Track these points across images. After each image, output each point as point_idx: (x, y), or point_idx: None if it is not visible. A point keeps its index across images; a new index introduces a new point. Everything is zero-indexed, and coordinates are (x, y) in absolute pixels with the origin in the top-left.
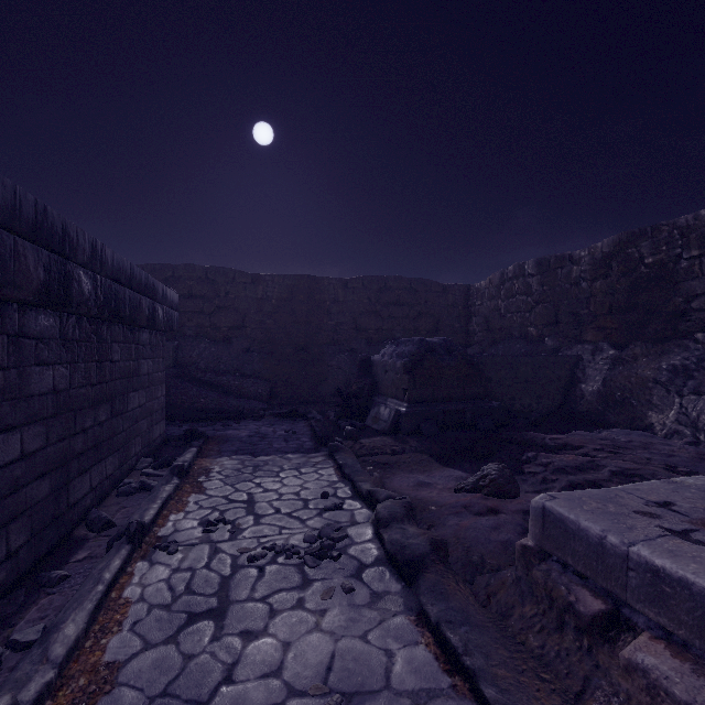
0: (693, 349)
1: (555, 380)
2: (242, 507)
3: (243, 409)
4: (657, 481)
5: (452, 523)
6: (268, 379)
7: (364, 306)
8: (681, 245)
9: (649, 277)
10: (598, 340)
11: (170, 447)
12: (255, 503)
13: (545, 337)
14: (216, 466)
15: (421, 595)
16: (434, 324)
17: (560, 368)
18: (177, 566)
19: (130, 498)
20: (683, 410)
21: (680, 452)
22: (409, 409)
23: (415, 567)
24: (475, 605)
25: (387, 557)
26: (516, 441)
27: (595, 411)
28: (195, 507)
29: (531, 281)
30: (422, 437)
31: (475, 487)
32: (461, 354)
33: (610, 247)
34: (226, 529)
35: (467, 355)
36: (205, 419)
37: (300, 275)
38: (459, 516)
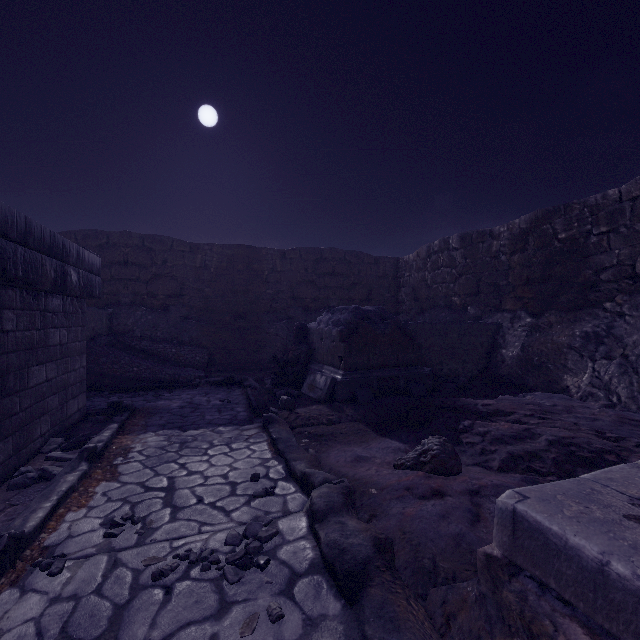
0: (602, 317)
1: (479, 346)
2: (159, 497)
3: (179, 377)
4: (625, 466)
5: (395, 512)
6: (206, 346)
7: (301, 276)
8: (591, 221)
9: (562, 251)
10: (516, 309)
11: (89, 423)
12: (174, 491)
13: (468, 306)
14: (138, 444)
15: (366, 623)
16: (367, 293)
17: (482, 335)
18: (58, 593)
19: (23, 491)
20: (596, 373)
21: (601, 415)
22: (345, 376)
23: (358, 581)
24: (432, 635)
25: (323, 561)
26: (449, 407)
27: (515, 375)
28: (102, 500)
29: (455, 254)
30: (358, 405)
31: (416, 463)
32: (394, 321)
33: (527, 223)
34: (134, 529)
35: (400, 323)
36: (136, 388)
37: (238, 245)
38: (403, 500)
